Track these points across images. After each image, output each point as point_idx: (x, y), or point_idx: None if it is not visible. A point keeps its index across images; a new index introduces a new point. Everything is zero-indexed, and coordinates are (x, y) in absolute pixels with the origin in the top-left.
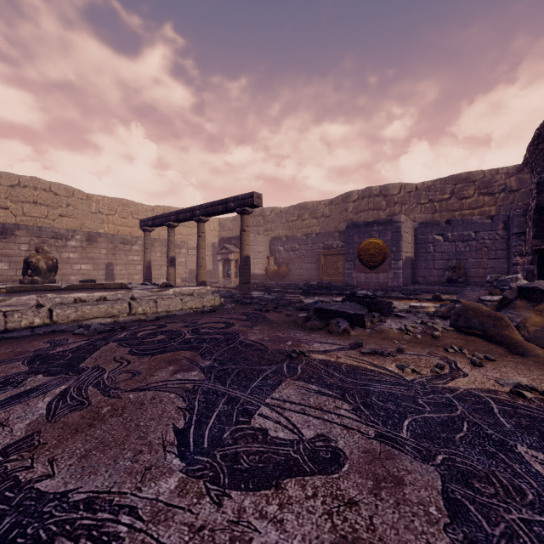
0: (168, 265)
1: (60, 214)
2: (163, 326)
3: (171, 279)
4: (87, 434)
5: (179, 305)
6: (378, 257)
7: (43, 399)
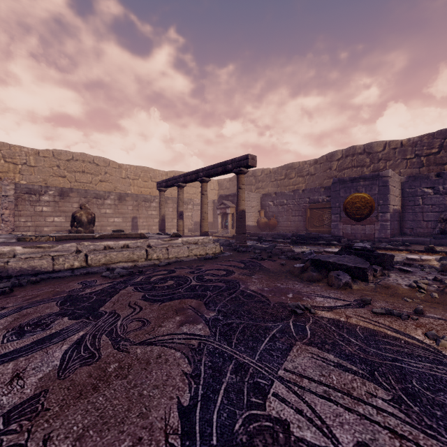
0: (178, 218)
1: (100, 180)
2: (173, 272)
3: (180, 229)
4: (89, 401)
5: (186, 252)
6: (365, 210)
7: (61, 346)
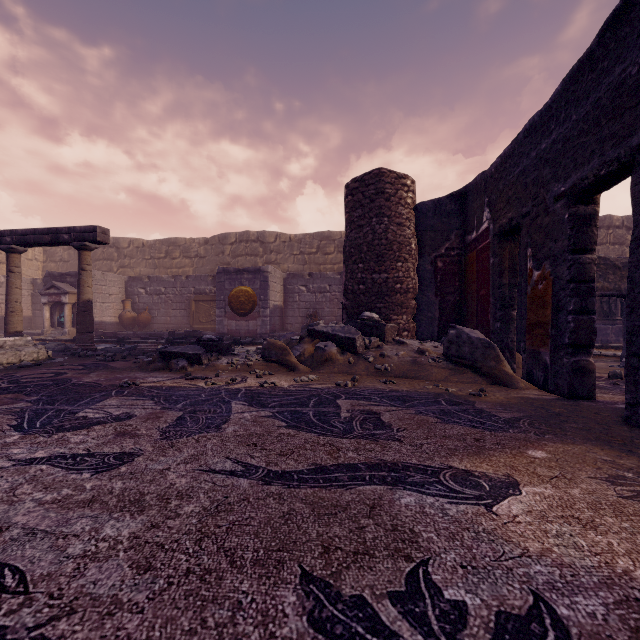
0: None
1: None
2: None
3: None
4: None
5: None
6: (248, 304)
7: None
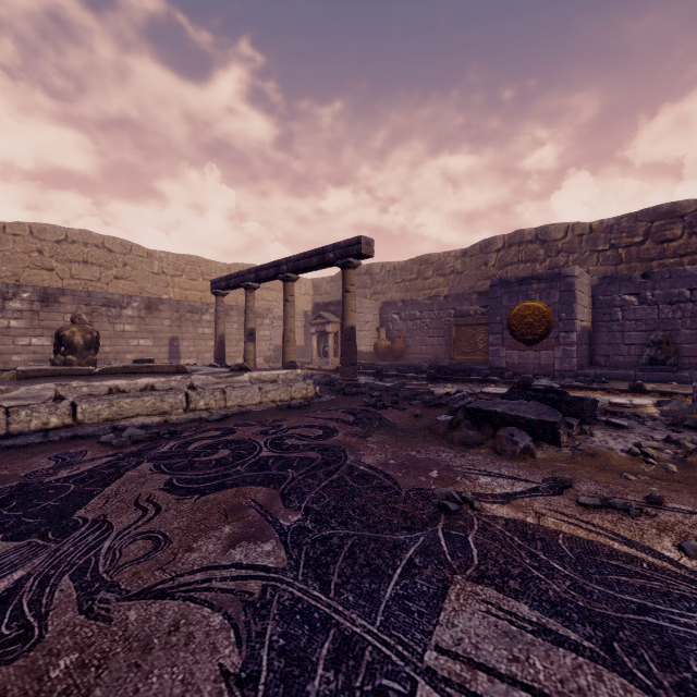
0: (246, 340)
1: (115, 276)
2: (230, 432)
3: (249, 358)
4: None
5: (257, 397)
6: (539, 327)
7: None
